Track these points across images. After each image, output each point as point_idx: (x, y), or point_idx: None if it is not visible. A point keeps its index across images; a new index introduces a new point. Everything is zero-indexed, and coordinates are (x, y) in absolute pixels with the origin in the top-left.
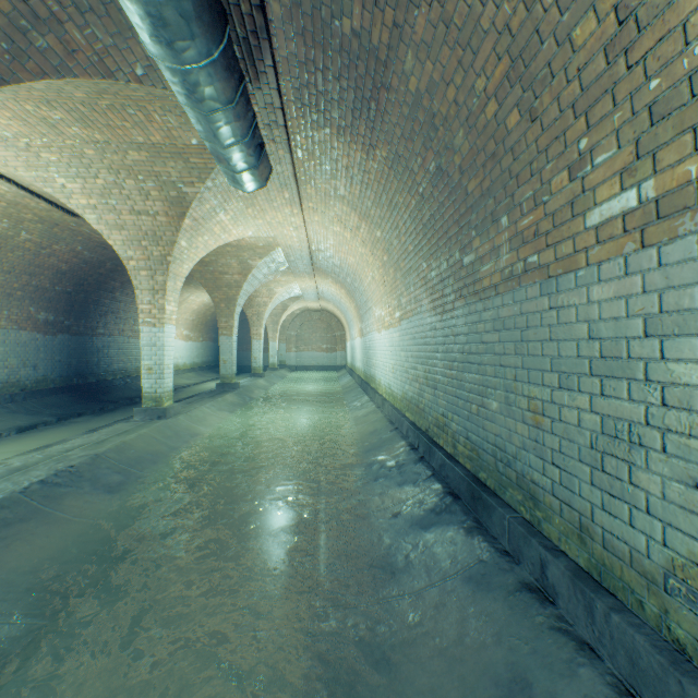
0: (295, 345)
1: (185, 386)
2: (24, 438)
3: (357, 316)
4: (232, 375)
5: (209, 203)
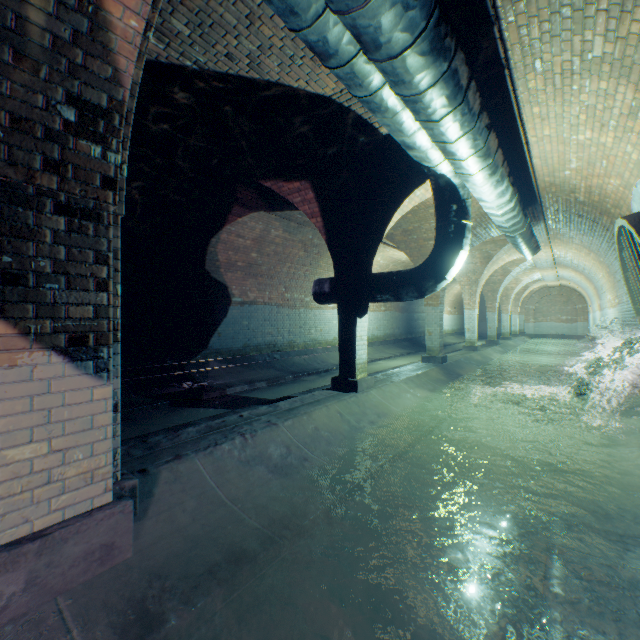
0: (532, 316)
1: (454, 343)
2: (412, 356)
3: (595, 295)
4: (494, 336)
5: (500, 254)
